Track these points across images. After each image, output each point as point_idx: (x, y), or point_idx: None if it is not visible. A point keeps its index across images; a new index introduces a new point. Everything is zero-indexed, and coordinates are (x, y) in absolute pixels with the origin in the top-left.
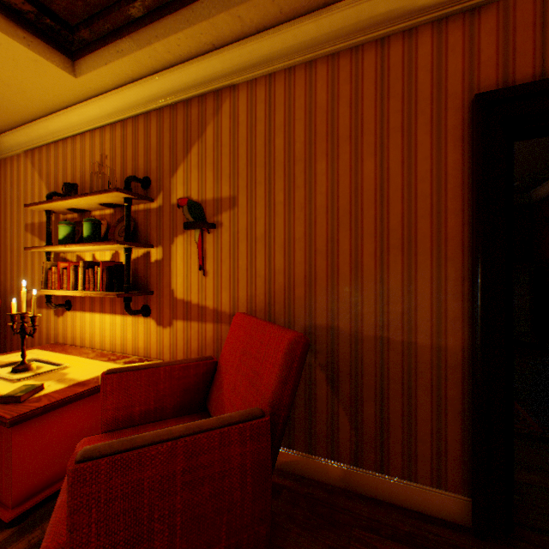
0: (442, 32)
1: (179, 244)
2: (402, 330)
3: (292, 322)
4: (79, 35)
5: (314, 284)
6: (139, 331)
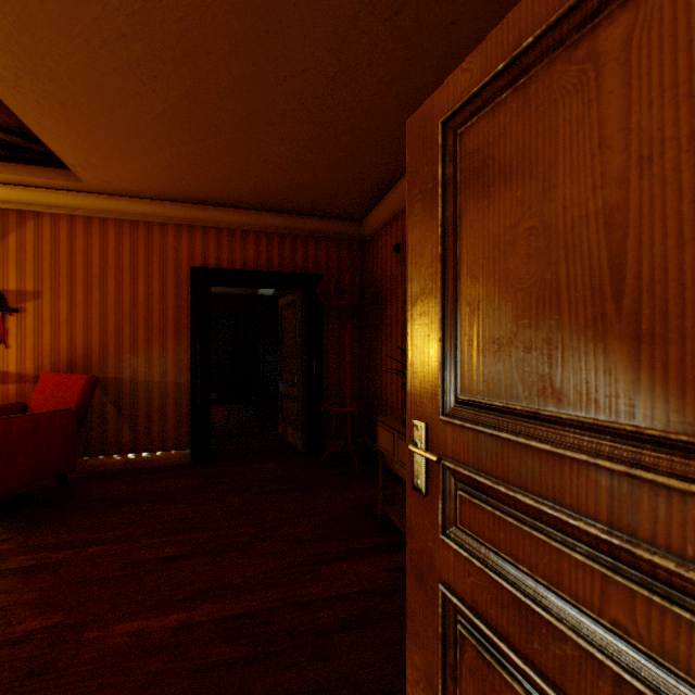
0: (180, 230)
1: None
2: (161, 376)
3: None
4: None
5: (107, 353)
6: None
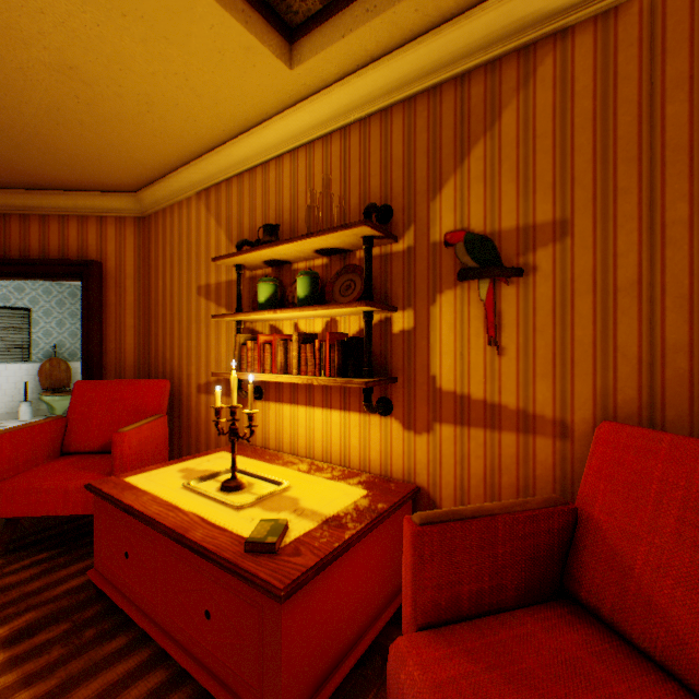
0: None
1: (445, 304)
2: None
3: None
4: None
5: None
6: (370, 436)
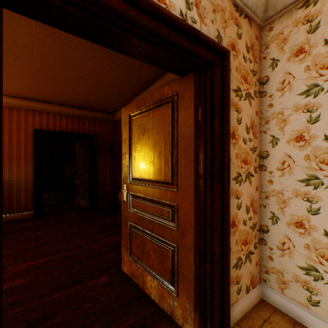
0: (28, 112)
1: None
2: (17, 178)
3: None
4: None
5: None
6: None
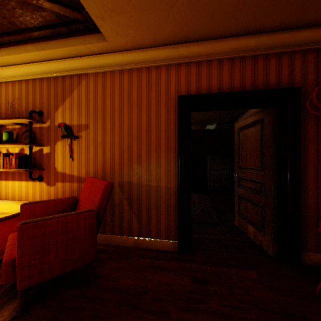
0: (169, 69)
1: (59, 145)
2: (156, 181)
3: (114, 180)
4: (3, 38)
5: (123, 164)
6: (36, 189)
